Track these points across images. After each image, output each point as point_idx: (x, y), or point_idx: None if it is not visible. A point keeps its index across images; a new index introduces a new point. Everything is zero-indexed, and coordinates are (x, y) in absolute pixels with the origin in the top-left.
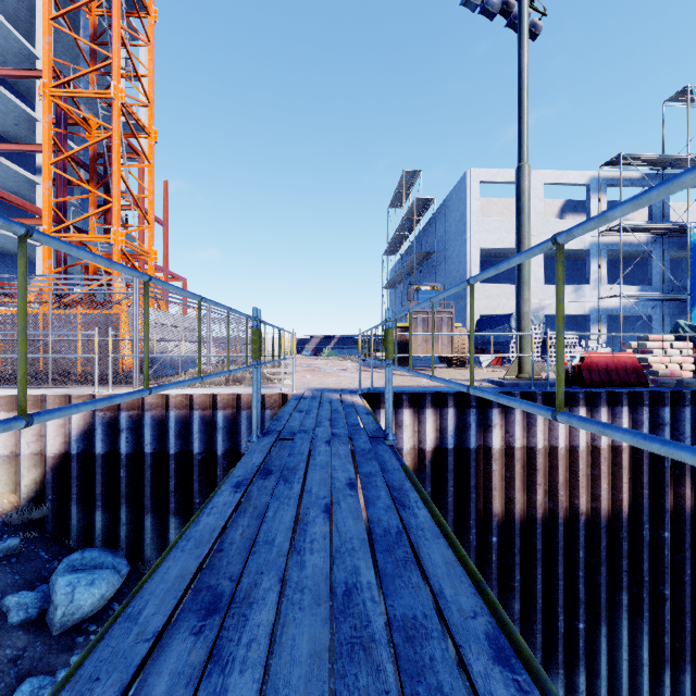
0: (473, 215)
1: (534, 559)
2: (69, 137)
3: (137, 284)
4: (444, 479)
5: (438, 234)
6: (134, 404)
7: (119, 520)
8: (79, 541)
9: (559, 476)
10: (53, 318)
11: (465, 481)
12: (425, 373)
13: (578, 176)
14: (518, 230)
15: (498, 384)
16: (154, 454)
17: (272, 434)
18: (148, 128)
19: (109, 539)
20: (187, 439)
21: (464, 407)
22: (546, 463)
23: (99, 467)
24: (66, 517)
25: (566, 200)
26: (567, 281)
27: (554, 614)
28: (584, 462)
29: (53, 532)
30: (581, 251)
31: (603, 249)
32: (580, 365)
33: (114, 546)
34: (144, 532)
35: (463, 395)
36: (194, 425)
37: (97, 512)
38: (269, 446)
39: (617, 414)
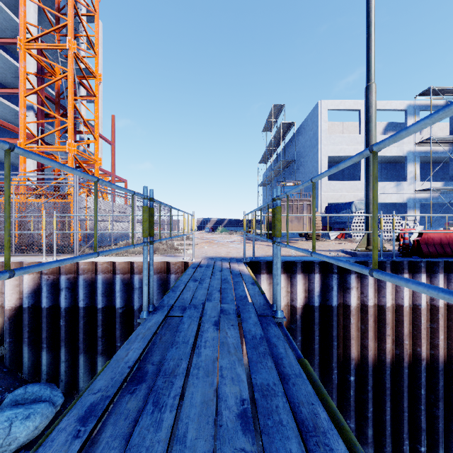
0: (323, 133)
1: (384, 395)
2: (50, 87)
3: (77, 178)
4: (311, 329)
5: (297, 147)
6: (71, 269)
7: (59, 358)
8: (30, 373)
9: (404, 329)
10: (16, 204)
11: (328, 331)
12: (291, 244)
13: (398, 104)
14: (366, 135)
15: (351, 254)
16: (86, 307)
17: (162, 310)
18: (95, 72)
19: (52, 373)
20: (111, 297)
21: (328, 273)
22: (393, 318)
23: (44, 317)
24: (21, 355)
25: (388, 122)
26: (388, 179)
27: (400, 439)
28: (425, 318)
29: (10, 366)
30: (399, 158)
31: (416, 156)
32: (419, 240)
33: (56, 378)
34: (78, 368)
35: (327, 263)
36: (116, 286)
37: (43, 352)
38: (154, 329)
39: (451, 280)
